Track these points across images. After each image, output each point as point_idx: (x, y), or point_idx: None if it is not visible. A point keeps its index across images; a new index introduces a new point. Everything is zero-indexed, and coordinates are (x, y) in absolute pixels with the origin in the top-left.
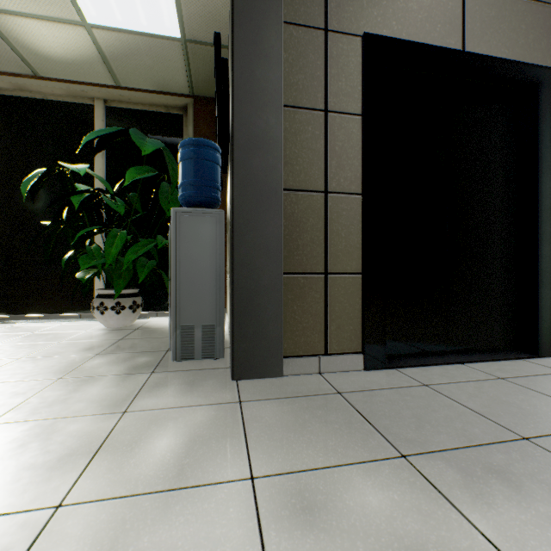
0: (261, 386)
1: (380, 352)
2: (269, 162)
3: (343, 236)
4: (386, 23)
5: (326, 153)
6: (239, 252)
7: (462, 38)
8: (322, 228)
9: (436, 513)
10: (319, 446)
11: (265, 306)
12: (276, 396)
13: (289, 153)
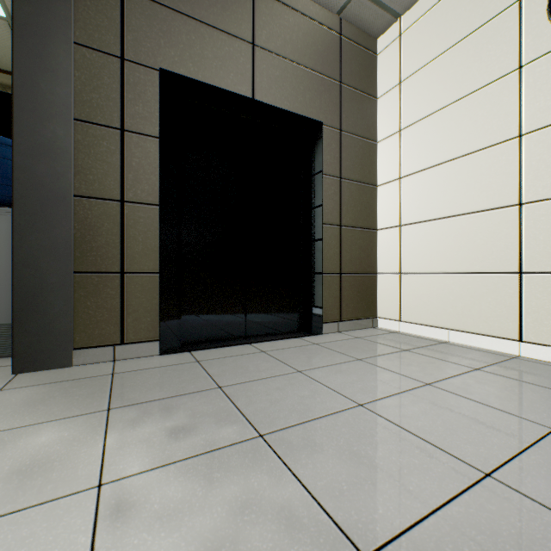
0: (39, 376)
1: (176, 339)
2: (57, 169)
3: (141, 240)
4: (183, 64)
5: (123, 167)
6: (21, 252)
7: (253, 88)
8: (119, 233)
9: (87, 438)
10: (41, 412)
11: (52, 302)
12: (46, 382)
13: (82, 163)
